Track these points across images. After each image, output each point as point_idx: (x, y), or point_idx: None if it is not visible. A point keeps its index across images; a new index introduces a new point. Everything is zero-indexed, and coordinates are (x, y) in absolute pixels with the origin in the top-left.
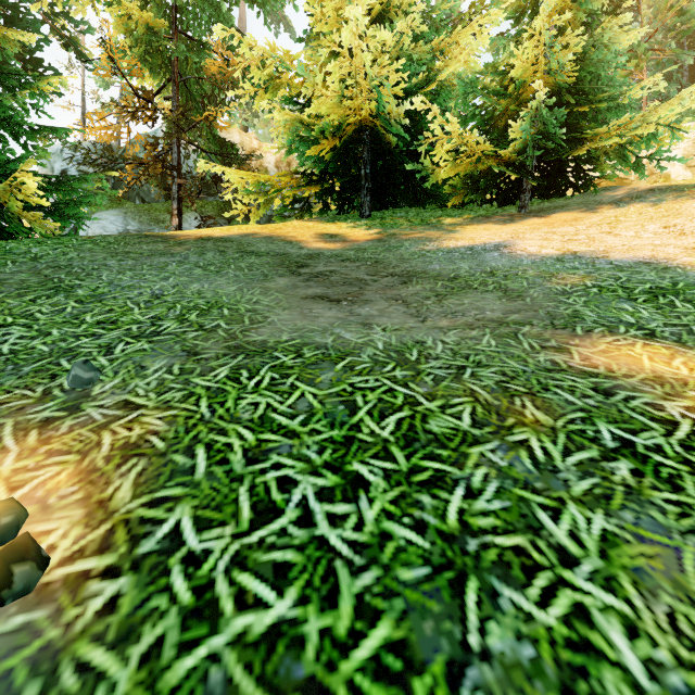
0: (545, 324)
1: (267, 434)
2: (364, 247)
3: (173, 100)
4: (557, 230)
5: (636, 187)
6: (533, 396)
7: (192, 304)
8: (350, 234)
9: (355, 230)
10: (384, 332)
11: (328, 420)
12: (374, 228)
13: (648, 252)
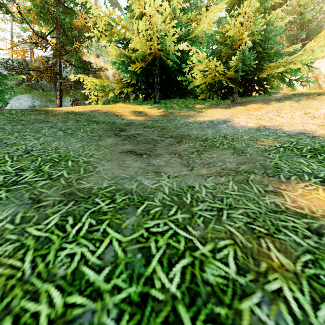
0: (262, 172)
1: (74, 296)
2: (156, 119)
3: (57, 38)
4: (253, 113)
5: (287, 93)
6: (272, 238)
7: (49, 157)
8: (149, 111)
9: (152, 110)
10: (169, 179)
11: (128, 273)
12: (161, 109)
13: (301, 127)
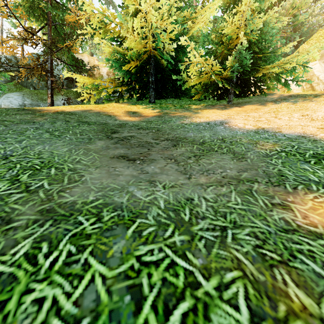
0: (266, 181)
1: None
2: (151, 120)
3: (48, 35)
4: (250, 114)
5: (283, 94)
6: (287, 267)
7: (29, 164)
8: (143, 112)
9: (146, 110)
10: (164, 190)
11: None
12: (156, 109)
13: (301, 129)
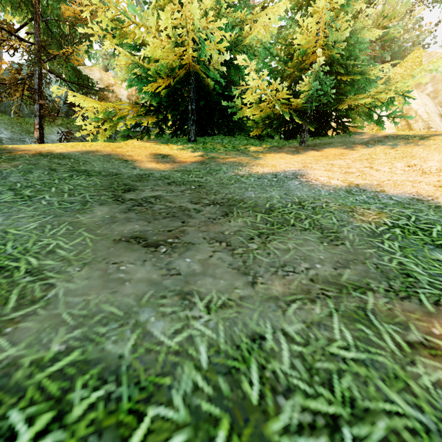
0: (385, 288)
1: None
2: (189, 168)
3: (34, 35)
4: (334, 163)
5: (376, 134)
6: None
7: None
8: (179, 155)
9: (183, 152)
10: (209, 314)
11: None
12: (198, 151)
13: (412, 188)
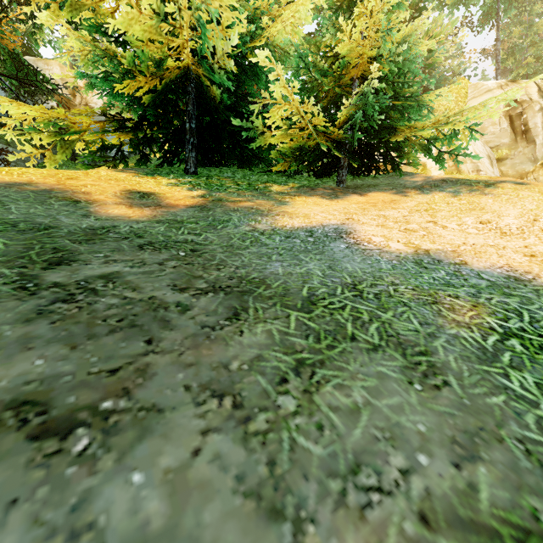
0: None
1: None
2: (181, 217)
3: None
4: (386, 214)
5: (430, 176)
6: None
7: None
8: (168, 194)
9: (176, 189)
10: None
11: None
12: (198, 188)
13: (499, 258)
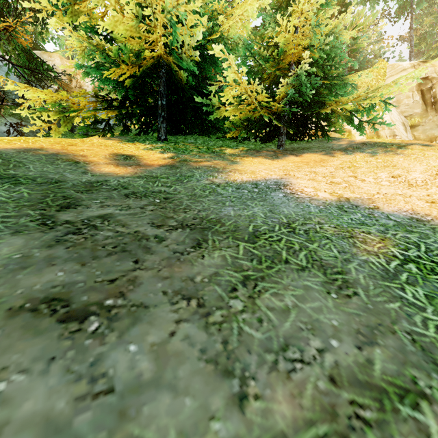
0: None
1: None
2: (156, 174)
3: None
4: (316, 170)
5: (353, 140)
6: None
7: None
8: (145, 156)
9: (151, 152)
10: None
11: None
12: (168, 152)
13: (405, 204)
